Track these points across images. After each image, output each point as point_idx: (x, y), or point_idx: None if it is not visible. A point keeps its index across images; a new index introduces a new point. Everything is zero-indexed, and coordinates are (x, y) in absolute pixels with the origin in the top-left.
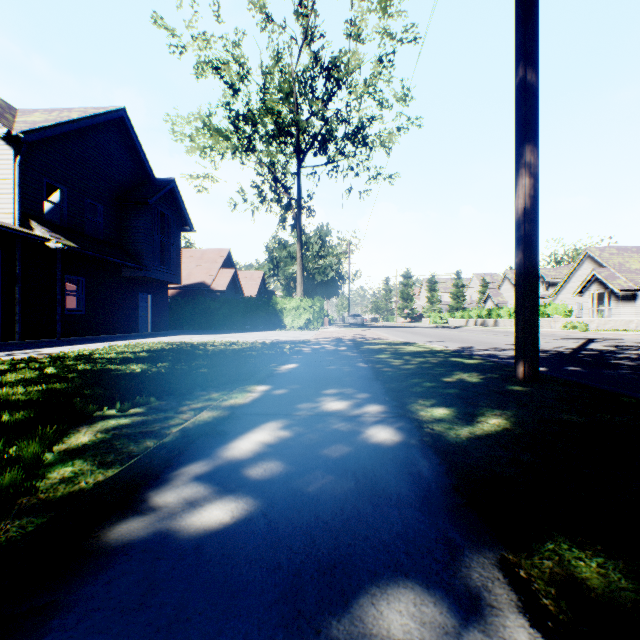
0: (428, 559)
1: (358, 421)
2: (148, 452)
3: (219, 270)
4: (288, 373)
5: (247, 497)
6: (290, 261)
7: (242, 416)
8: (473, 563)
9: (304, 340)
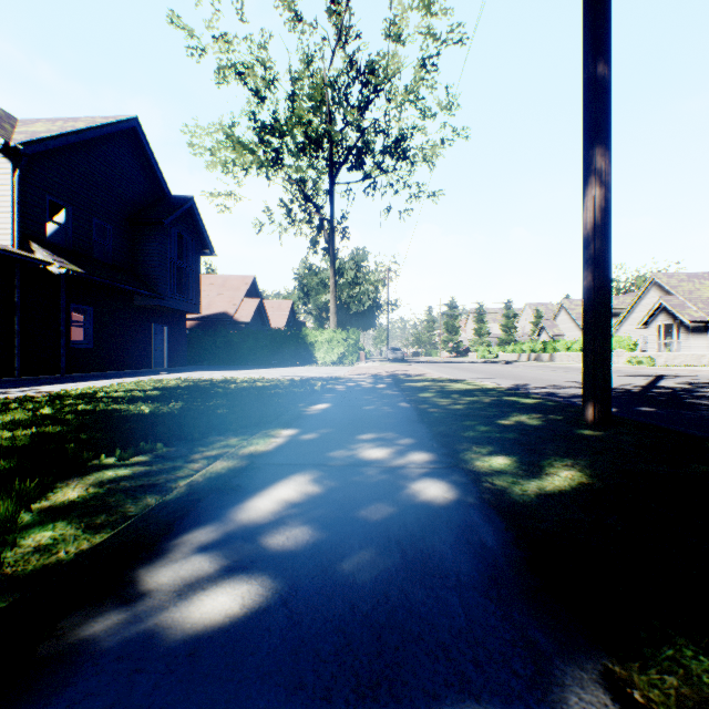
0: (505, 672)
1: (402, 473)
2: (144, 514)
3: (243, 299)
4: (319, 414)
5: (263, 576)
6: (322, 289)
7: (263, 467)
8: (567, 679)
9: (338, 376)
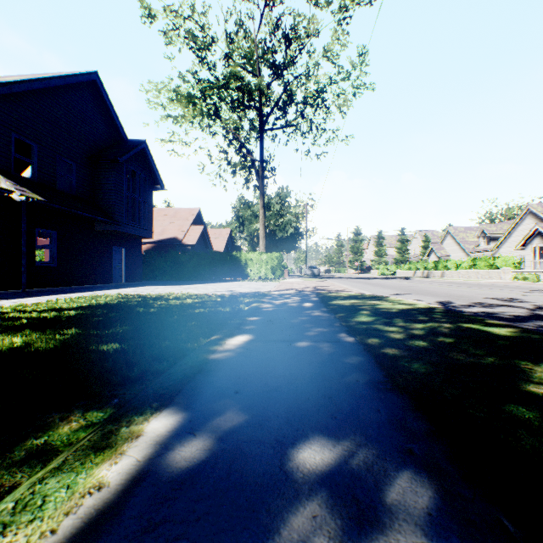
0: None
1: None
2: None
3: (190, 227)
4: (231, 361)
5: None
6: (254, 219)
7: None
8: None
9: (265, 292)
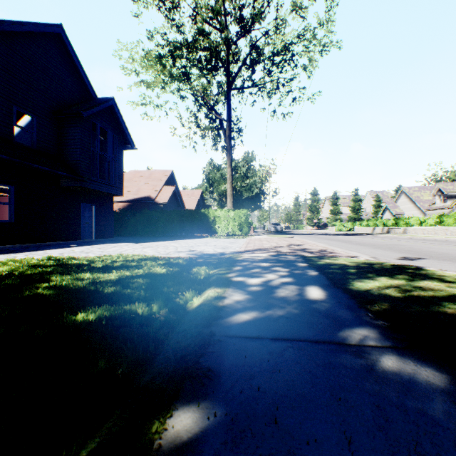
0: None
1: None
2: None
3: (163, 186)
4: None
5: None
6: (222, 180)
7: None
8: None
9: (232, 256)
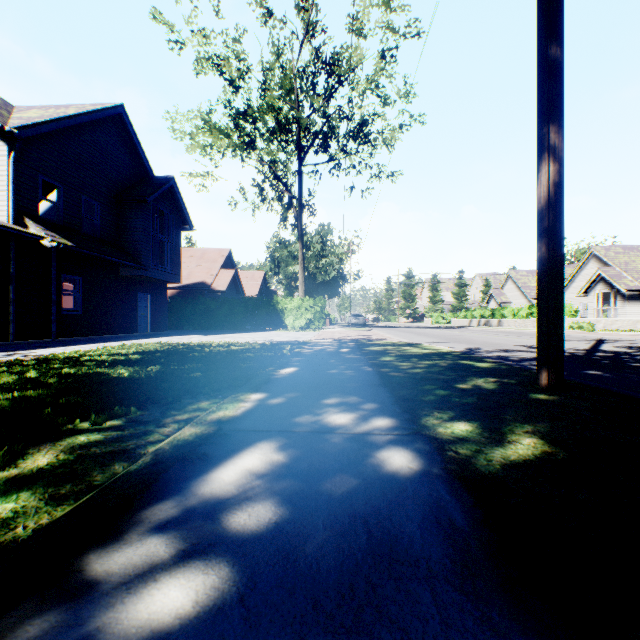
0: None
1: (366, 440)
2: (105, 487)
3: (220, 270)
4: (286, 378)
5: (221, 564)
6: (291, 261)
7: (230, 433)
8: None
9: (305, 341)
